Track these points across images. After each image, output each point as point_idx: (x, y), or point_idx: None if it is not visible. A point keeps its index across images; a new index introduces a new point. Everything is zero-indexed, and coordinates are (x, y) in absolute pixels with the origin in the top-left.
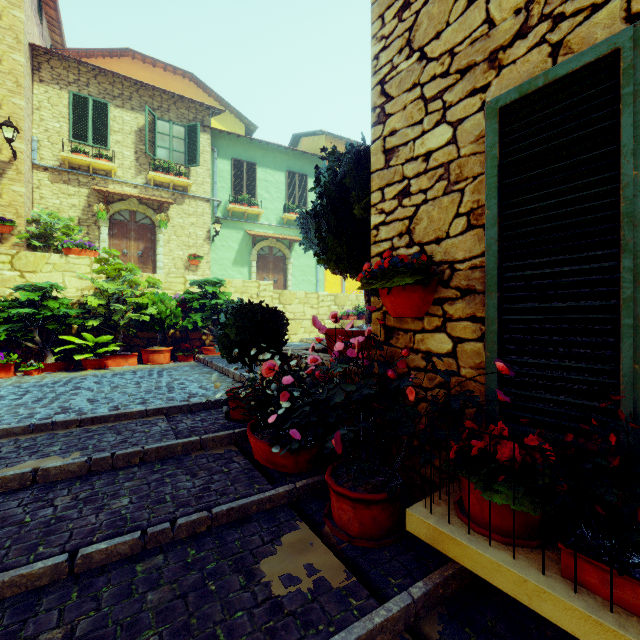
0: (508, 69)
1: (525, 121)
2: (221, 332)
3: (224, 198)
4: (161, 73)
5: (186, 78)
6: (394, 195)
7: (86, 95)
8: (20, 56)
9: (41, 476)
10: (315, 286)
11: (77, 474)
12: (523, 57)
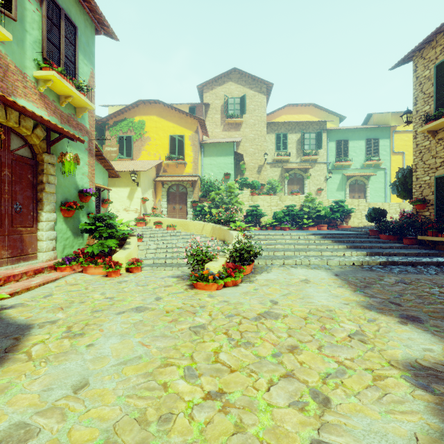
0: (438, 171)
1: (439, 181)
2: (368, 215)
3: (332, 160)
4: (299, 108)
5: (310, 106)
6: (418, 187)
7: (280, 133)
8: (265, 129)
9: (342, 237)
10: (384, 198)
11: (347, 238)
12: (440, 170)
